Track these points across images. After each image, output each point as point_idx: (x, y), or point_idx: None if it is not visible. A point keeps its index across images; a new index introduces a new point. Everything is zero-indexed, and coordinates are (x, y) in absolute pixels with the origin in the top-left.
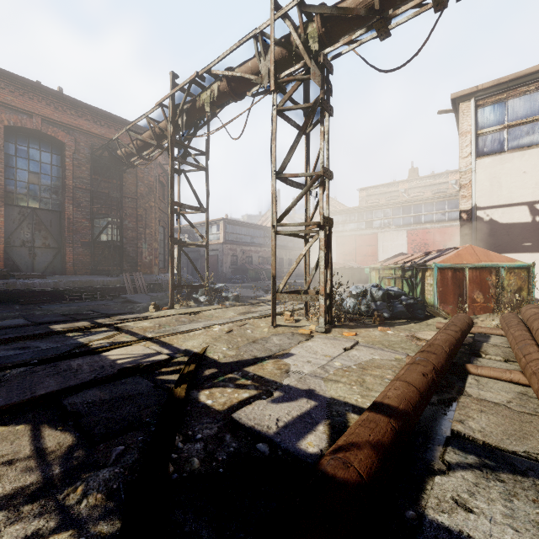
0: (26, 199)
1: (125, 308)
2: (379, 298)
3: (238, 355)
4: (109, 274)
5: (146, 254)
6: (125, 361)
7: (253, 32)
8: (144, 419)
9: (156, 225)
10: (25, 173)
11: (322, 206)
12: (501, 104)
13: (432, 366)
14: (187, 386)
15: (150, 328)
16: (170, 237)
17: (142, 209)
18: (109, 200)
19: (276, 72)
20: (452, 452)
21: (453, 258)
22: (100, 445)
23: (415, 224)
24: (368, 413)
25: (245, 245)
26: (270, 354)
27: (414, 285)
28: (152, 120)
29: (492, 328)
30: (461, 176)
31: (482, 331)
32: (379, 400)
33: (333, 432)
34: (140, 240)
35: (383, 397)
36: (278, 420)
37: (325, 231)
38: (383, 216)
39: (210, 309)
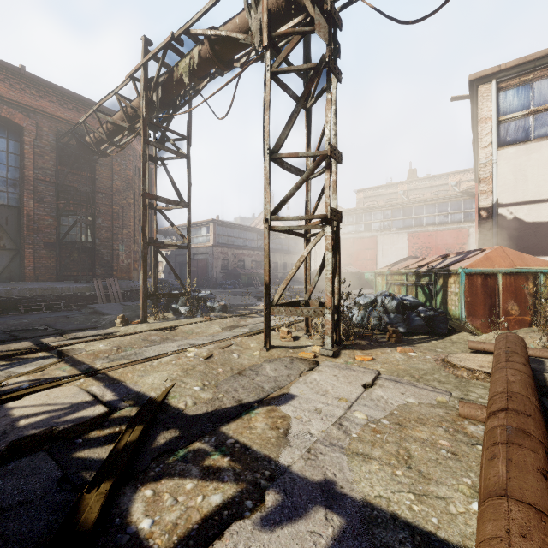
0: None
1: (88, 322)
2: (393, 309)
3: (216, 400)
4: (77, 280)
5: (124, 257)
6: (31, 422)
7: None
8: None
9: (135, 224)
10: None
11: (328, 195)
12: (526, 87)
13: (542, 448)
14: (111, 485)
15: (104, 353)
16: (142, 235)
17: (119, 206)
18: (79, 194)
19: (270, 23)
20: None
21: (482, 262)
22: None
23: (416, 226)
24: None
25: (237, 248)
26: (262, 397)
27: (433, 293)
28: (124, 98)
29: (542, 350)
30: (480, 169)
31: (529, 353)
32: None
33: None
34: (116, 241)
35: None
36: None
37: (332, 226)
38: (383, 218)
39: (191, 323)
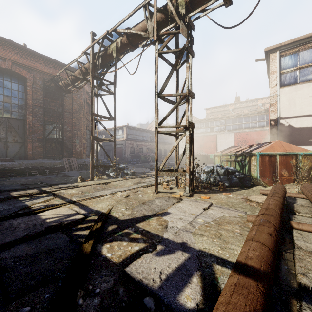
0: (2, 112)
1: (62, 180)
2: (222, 174)
3: (132, 214)
4: (54, 159)
5: (78, 146)
6: (52, 220)
7: (143, 3)
8: (56, 273)
9: (84, 129)
10: (1, 96)
11: (187, 115)
12: (295, 54)
13: (274, 227)
14: (93, 241)
15: (75, 194)
16: (91, 135)
17: (76, 119)
18: (55, 113)
19: (158, 28)
20: (308, 308)
21: (269, 149)
22: (12, 303)
23: (239, 129)
24: (237, 275)
25: (139, 141)
26: (154, 213)
27: (244, 165)
28: (80, 62)
29: (296, 194)
30: (270, 98)
31: (290, 195)
32: (243, 261)
33: (204, 284)
34: (74, 138)
35: (246, 258)
36: (161, 273)
37: (189, 131)
38: (220, 124)
39: (116, 181)
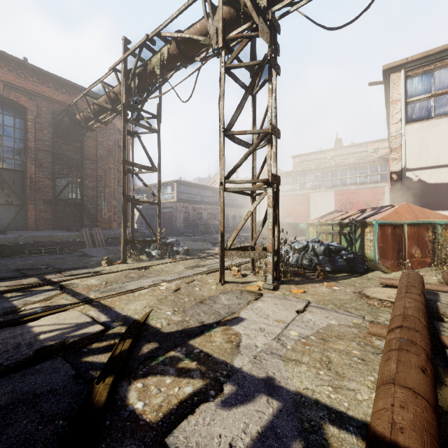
0: None
1: (79, 262)
2: (321, 253)
3: (184, 321)
4: (69, 230)
5: (106, 211)
6: (49, 336)
7: None
8: None
9: (115, 185)
10: None
11: (270, 163)
12: (429, 75)
13: (424, 353)
14: (113, 379)
15: (95, 287)
16: (122, 194)
17: (102, 170)
18: (71, 161)
19: (224, 29)
20: None
21: (392, 216)
22: None
23: (342, 186)
24: None
25: (196, 203)
26: (219, 320)
27: (353, 240)
28: (107, 85)
29: (438, 285)
30: (391, 140)
31: (427, 287)
32: (388, 435)
33: None
34: (99, 198)
35: (392, 429)
36: (231, 447)
37: (273, 188)
38: (314, 179)
39: (161, 263)
